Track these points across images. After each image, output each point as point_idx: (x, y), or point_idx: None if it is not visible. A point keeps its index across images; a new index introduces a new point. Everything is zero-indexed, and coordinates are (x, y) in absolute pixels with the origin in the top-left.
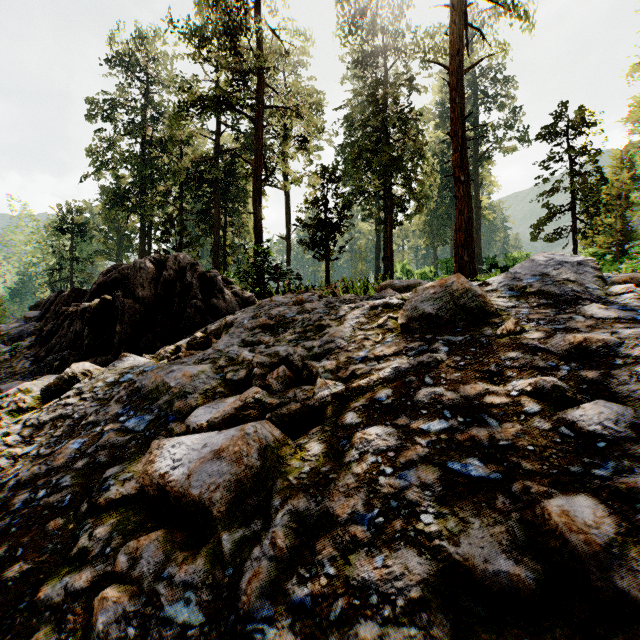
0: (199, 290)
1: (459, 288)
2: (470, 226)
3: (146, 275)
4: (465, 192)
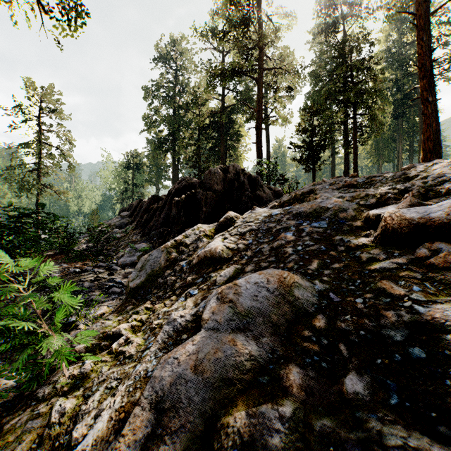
0: (248, 186)
1: None
2: (437, 136)
3: (219, 177)
4: (432, 109)
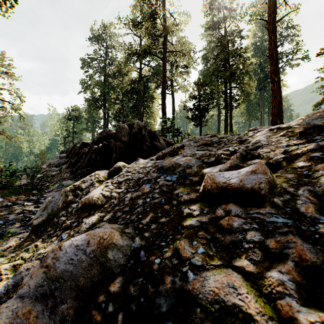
0: (148, 138)
1: None
2: (280, 105)
3: (125, 131)
4: (277, 87)
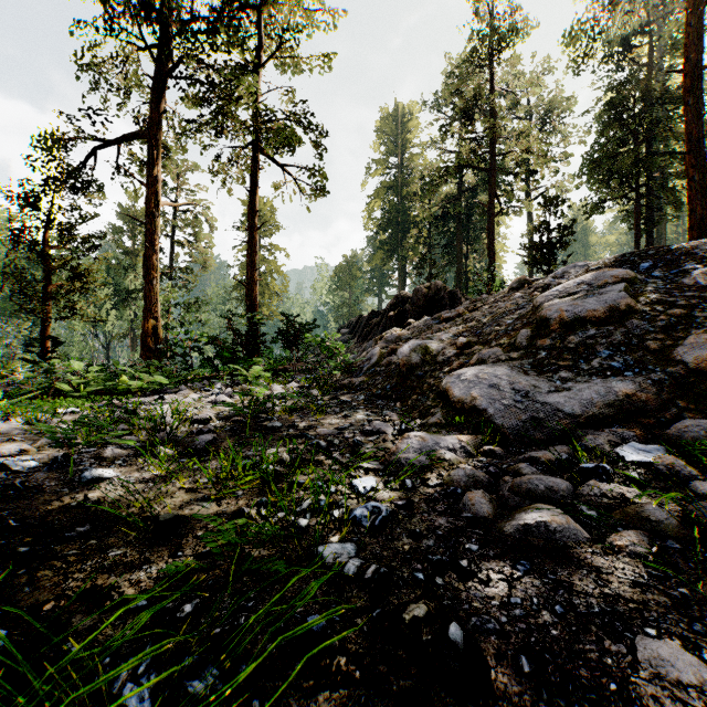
0: (447, 300)
1: (523, 279)
2: (705, 222)
3: (421, 294)
4: (699, 190)
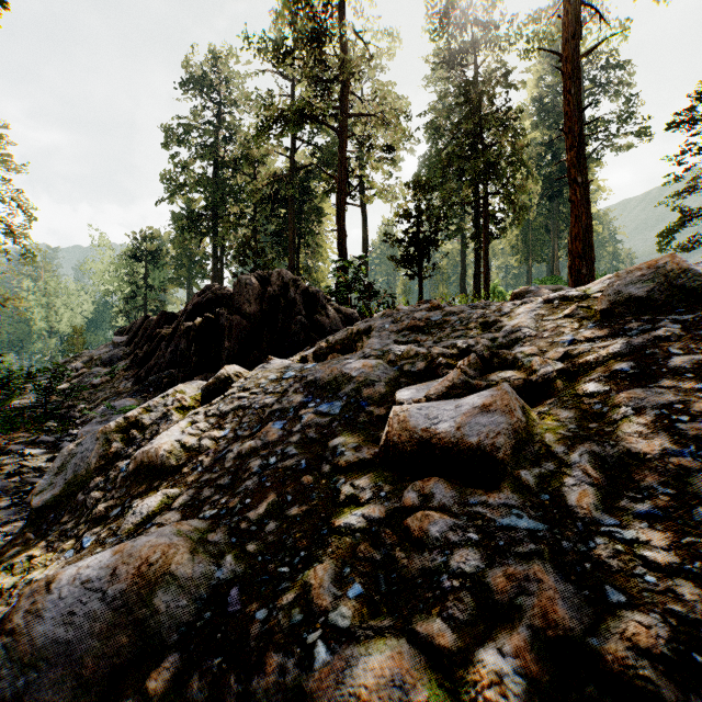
0: (302, 306)
1: (674, 268)
2: (589, 234)
3: (252, 291)
4: (583, 195)
